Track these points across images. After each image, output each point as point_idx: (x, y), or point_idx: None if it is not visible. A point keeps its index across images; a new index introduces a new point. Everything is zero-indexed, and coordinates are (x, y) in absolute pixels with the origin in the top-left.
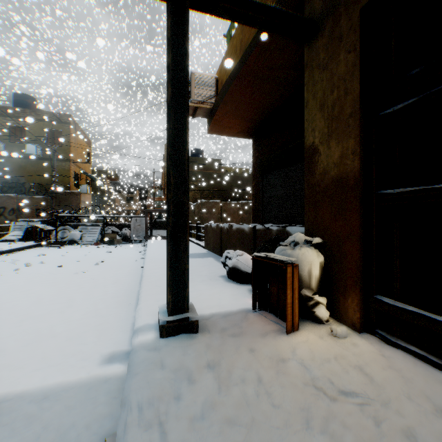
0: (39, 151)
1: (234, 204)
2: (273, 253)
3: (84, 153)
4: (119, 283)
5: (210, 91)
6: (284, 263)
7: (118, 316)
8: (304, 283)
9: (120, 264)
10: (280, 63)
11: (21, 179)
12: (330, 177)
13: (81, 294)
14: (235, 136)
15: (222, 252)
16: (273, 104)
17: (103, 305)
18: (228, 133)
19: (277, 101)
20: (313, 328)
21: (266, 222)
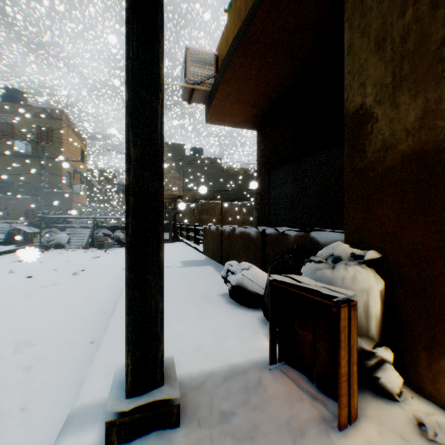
0: (28, 149)
1: (235, 204)
2: (304, 277)
3: (78, 152)
4: (91, 302)
5: (208, 70)
6: (329, 297)
7: (69, 364)
8: (357, 327)
9: (103, 273)
10: (296, 22)
11: (9, 179)
12: (397, 153)
13: (34, 321)
14: (238, 126)
15: (222, 259)
16: (284, 84)
17: (56, 341)
18: (230, 123)
19: (288, 79)
20: (381, 412)
21: (274, 224)
